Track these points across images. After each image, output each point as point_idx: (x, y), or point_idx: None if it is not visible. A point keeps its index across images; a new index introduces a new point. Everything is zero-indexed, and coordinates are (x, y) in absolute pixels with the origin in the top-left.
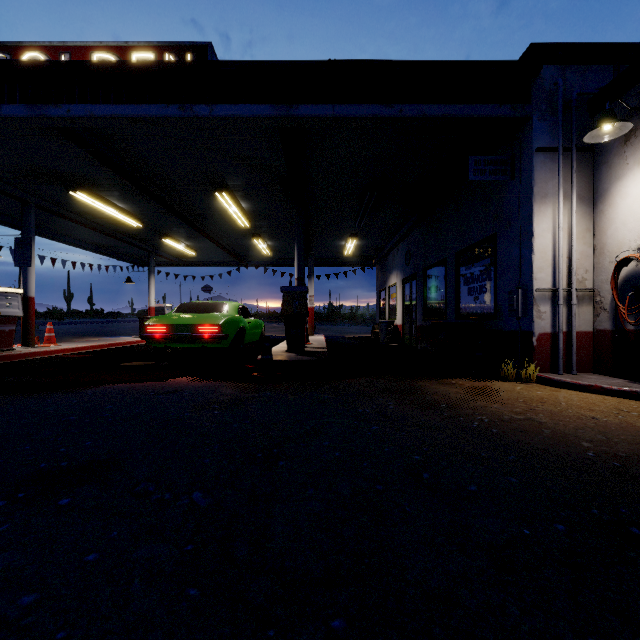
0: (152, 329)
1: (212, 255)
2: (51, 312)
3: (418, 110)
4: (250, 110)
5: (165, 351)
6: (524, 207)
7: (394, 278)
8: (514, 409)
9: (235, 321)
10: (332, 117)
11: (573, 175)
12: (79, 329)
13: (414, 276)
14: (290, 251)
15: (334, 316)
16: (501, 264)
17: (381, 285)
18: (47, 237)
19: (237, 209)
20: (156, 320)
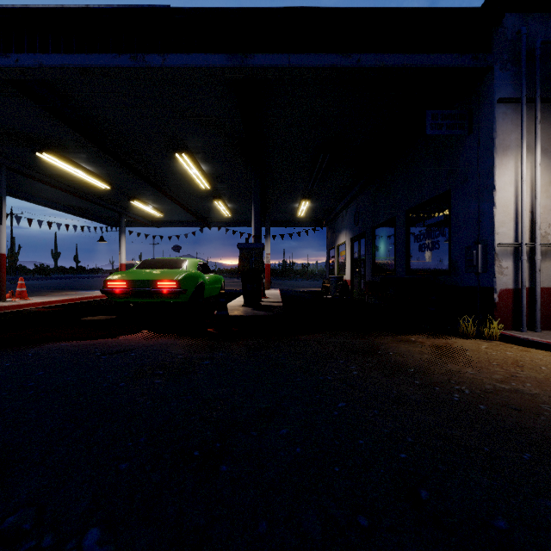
0: (112, 284)
1: (178, 217)
2: (38, 268)
3: (376, 60)
4: (204, 60)
5: (127, 305)
6: (484, 160)
7: (343, 237)
8: (493, 375)
9: (194, 277)
10: (288, 67)
11: (537, 126)
12: (59, 284)
13: (363, 235)
14: (248, 213)
15: (288, 272)
16: (456, 220)
17: (331, 244)
18: (24, 199)
19: (197, 171)
20: (117, 276)
